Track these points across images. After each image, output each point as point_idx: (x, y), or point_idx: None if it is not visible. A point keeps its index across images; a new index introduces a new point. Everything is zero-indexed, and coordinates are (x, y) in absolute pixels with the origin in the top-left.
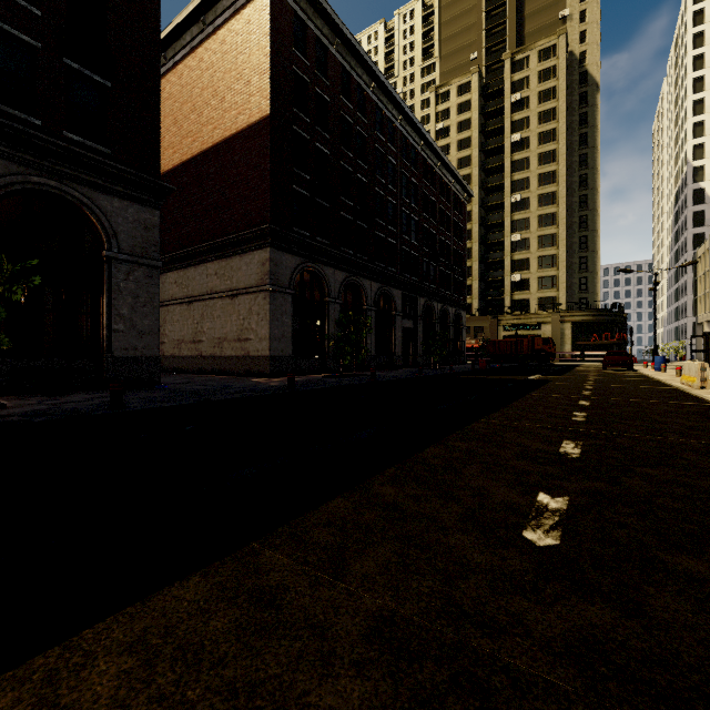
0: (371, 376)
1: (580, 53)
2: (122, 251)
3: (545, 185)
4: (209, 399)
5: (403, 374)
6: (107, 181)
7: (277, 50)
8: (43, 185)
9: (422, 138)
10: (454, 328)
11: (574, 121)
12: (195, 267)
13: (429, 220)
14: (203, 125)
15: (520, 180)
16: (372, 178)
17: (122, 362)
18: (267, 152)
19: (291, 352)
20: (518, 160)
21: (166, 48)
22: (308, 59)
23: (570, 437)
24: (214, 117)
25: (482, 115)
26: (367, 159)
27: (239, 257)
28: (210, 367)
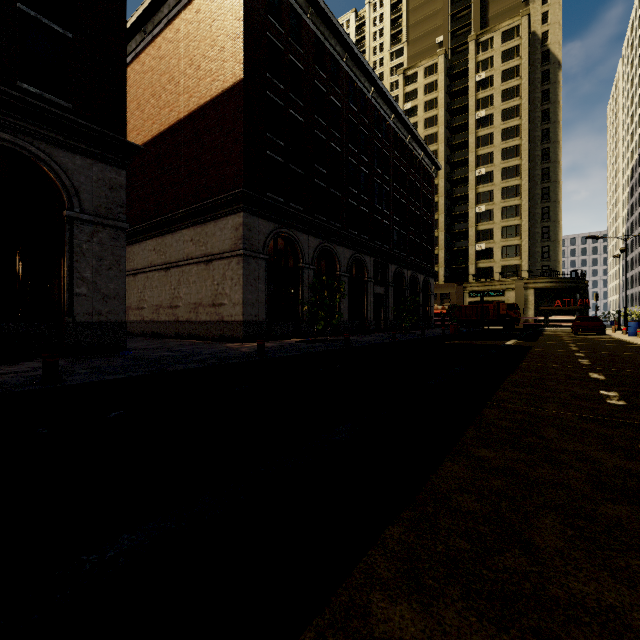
0: (345, 342)
1: (542, 33)
2: (85, 211)
3: (508, 159)
4: (165, 370)
5: (376, 339)
6: (67, 137)
7: (251, 15)
8: None
9: (393, 110)
10: (423, 295)
11: (536, 98)
12: (172, 234)
13: (400, 190)
14: (180, 95)
15: (485, 154)
16: (345, 147)
17: (85, 327)
18: (241, 116)
19: (264, 317)
20: (483, 136)
21: (146, 22)
22: (282, 26)
23: None
24: (190, 85)
25: (447, 95)
26: (340, 128)
27: (213, 223)
28: (186, 332)
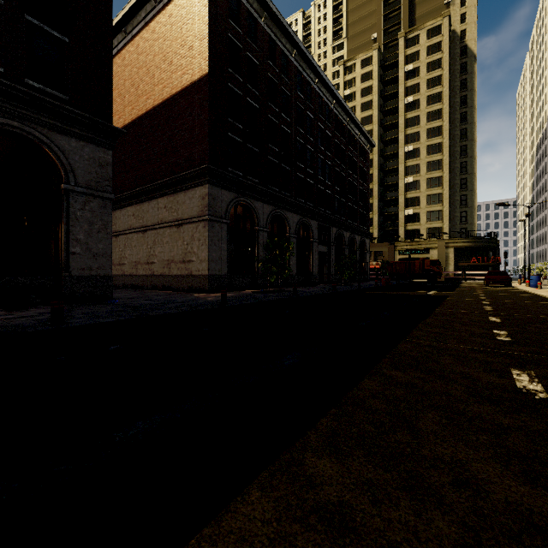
0: (293, 292)
1: (461, 31)
2: (79, 184)
3: (432, 138)
4: (147, 315)
5: (319, 290)
6: (64, 123)
7: (215, 19)
8: (6, 125)
9: (334, 97)
10: (359, 253)
11: (456, 86)
12: (149, 202)
13: (340, 164)
14: (155, 85)
15: (412, 134)
16: (293, 129)
17: (79, 280)
18: (206, 104)
19: (226, 271)
20: (410, 118)
21: (126, 24)
22: (241, 28)
23: (514, 364)
24: (164, 77)
25: (381, 83)
26: (290, 113)
27: (183, 193)
28: (160, 284)
